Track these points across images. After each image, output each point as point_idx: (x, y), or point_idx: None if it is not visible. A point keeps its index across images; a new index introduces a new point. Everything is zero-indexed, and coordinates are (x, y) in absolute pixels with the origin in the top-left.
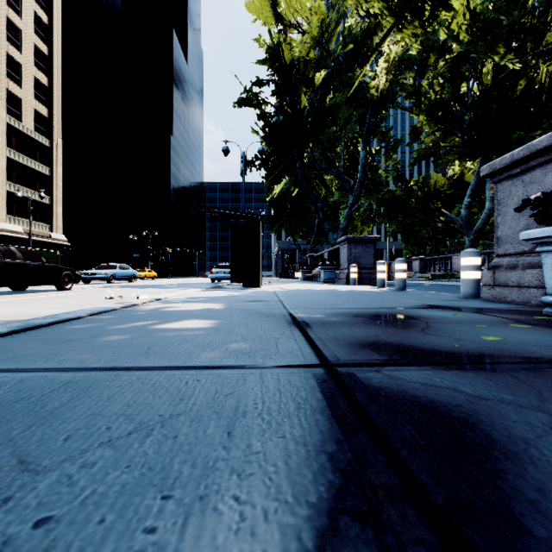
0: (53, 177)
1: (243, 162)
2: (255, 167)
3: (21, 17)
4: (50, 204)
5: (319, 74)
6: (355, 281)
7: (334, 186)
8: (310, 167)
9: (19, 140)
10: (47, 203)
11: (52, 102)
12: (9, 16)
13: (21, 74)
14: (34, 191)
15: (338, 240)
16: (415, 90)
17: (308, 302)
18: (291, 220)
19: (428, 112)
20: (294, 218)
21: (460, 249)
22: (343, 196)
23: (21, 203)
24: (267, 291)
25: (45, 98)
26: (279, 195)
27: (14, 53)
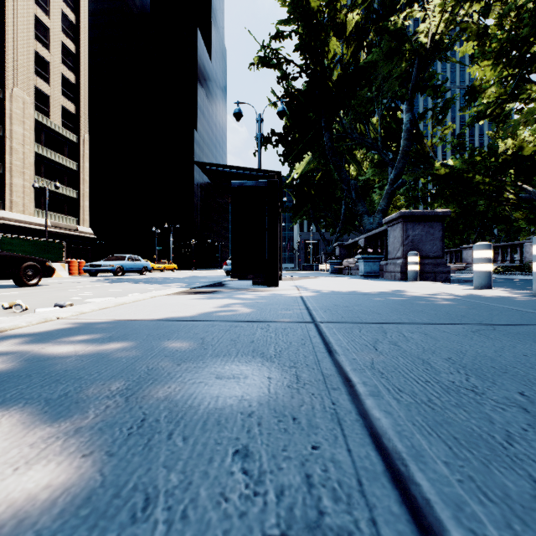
0: (80, 171)
1: (259, 127)
2: (275, 144)
3: (49, 17)
4: (77, 198)
5: (354, 14)
6: (417, 276)
7: (365, 166)
8: (339, 140)
9: (47, 136)
10: (75, 197)
11: (79, 98)
12: (38, 16)
13: (50, 72)
14: (50, 181)
15: (385, 219)
16: (480, 27)
17: (526, 423)
18: (314, 208)
19: (497, 56)
20: (318, 206)
21: (511, 237)
22: (379, 174)
23: (50, 197)
24: (288, 295)
25: (72, 95)
26: (302, 181)
27: (42, 52)
